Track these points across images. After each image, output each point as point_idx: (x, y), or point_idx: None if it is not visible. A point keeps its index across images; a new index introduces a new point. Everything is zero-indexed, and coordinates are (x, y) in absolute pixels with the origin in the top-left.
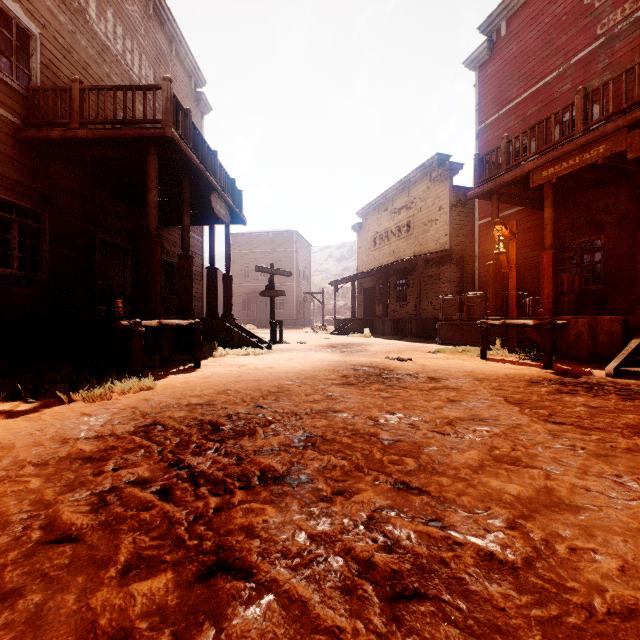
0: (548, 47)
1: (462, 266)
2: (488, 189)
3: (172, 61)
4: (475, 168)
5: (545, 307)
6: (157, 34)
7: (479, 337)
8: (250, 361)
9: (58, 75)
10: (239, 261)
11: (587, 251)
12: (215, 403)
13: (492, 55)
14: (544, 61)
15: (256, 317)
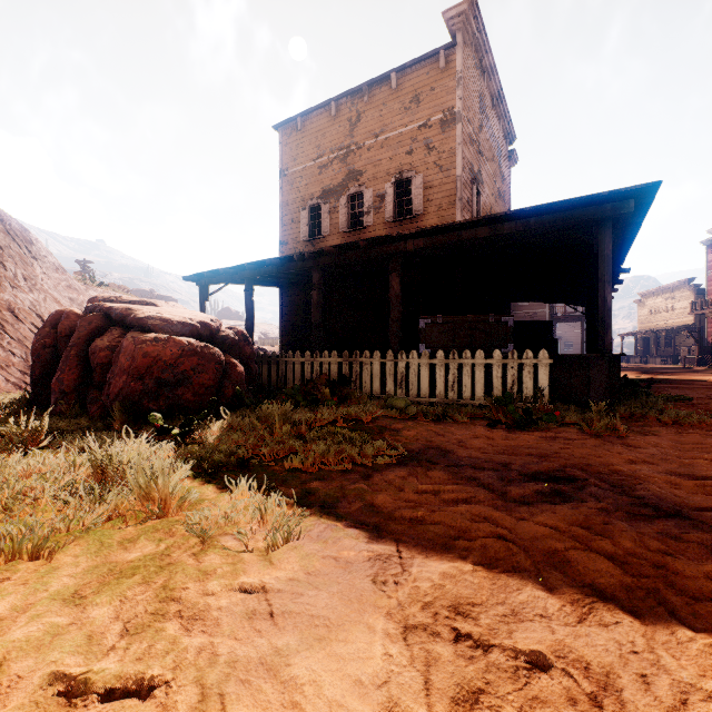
0: None
1: (701, 331)
2: (694, 314)
3: None
4: (690, 305)
5: (711, 352)
6: None
7: (694, 362)
8: None
9: None
10: None
11: None
12: None
13: None
14: None
15: None
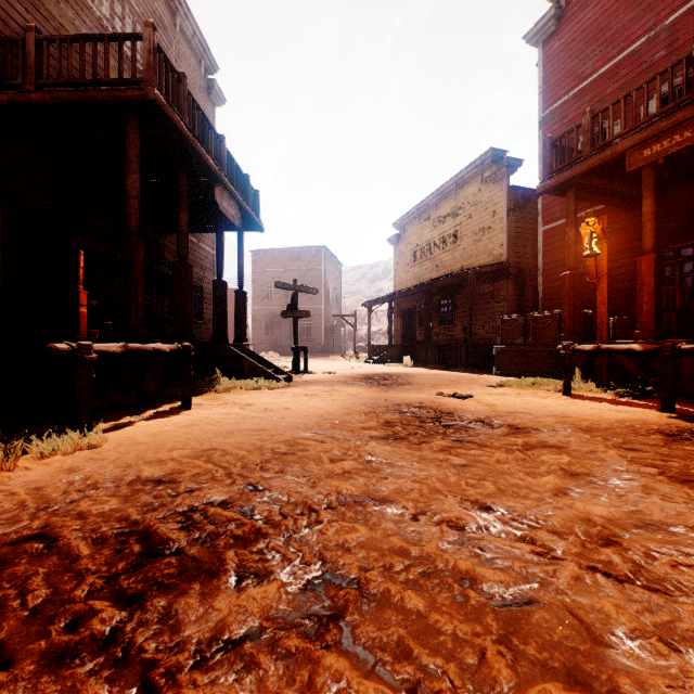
0: (635, 7)
1: (521, 282)
2: (565, 179)
3: (176, 38)
4: (546, 155)
5: (644, 328)
6: (156, 3)
7: (550, 366)
8: (260, 398)
9: (17, 31)
10: (261, 281)
11: (689, 258)
12: (179, 478)
13: (560, 25)
14: (629, 25)
15: (280, 343)
